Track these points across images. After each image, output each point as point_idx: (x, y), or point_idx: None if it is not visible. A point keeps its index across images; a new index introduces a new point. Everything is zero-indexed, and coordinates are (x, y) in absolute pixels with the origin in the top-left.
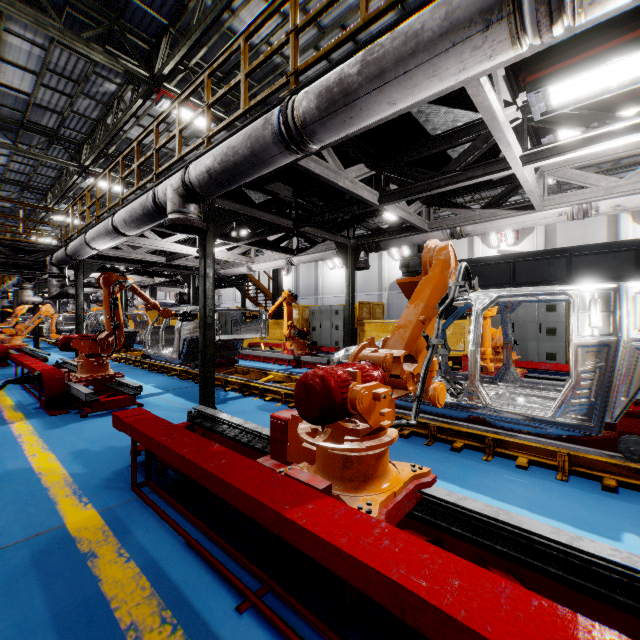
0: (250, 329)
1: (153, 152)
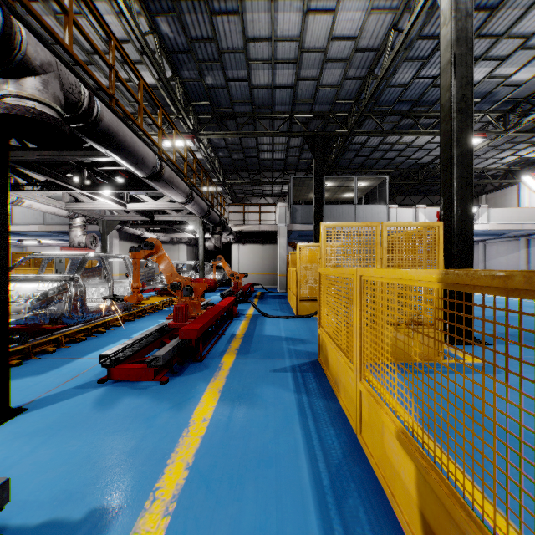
0: None
1: None
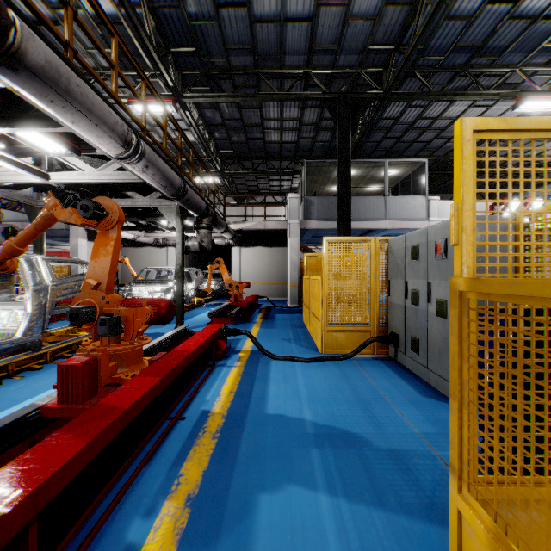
0: None
1: None
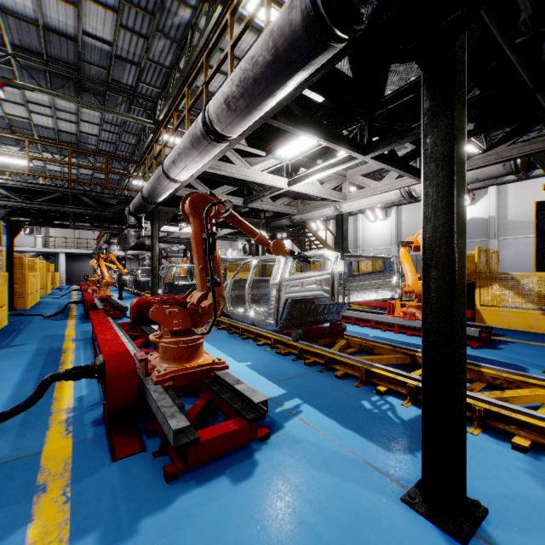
0: (363, 285)
1: (262, 0)
